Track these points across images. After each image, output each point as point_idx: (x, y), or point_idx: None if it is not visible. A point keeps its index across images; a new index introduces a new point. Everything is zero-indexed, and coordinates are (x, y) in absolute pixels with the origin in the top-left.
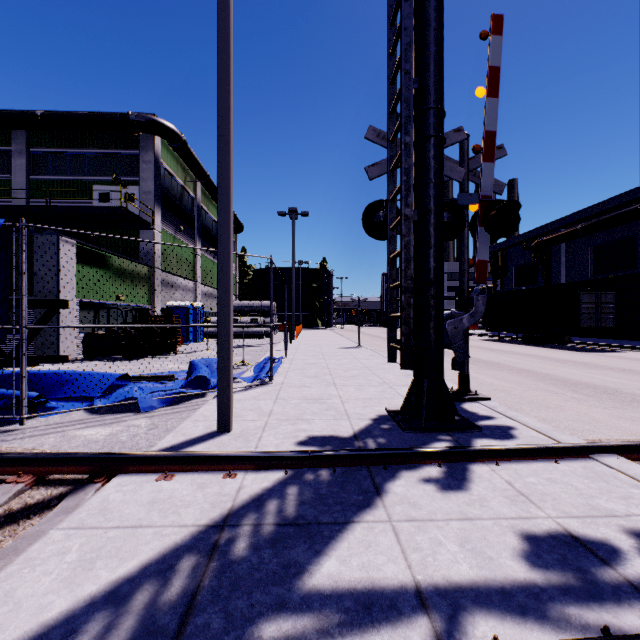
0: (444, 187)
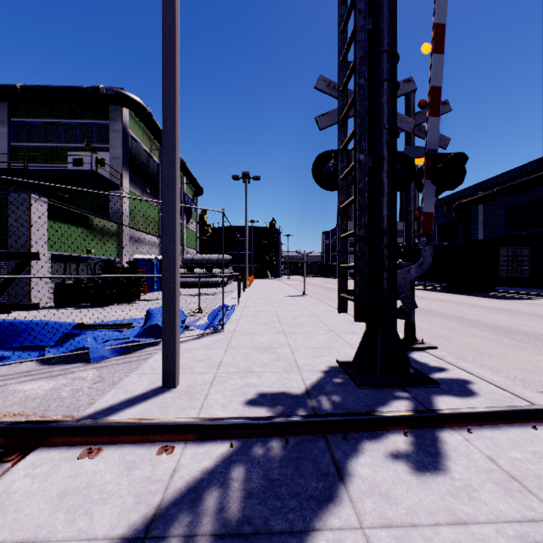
0: (397, 134)
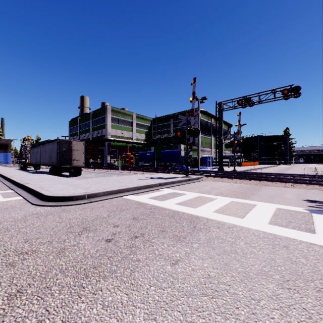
0: (222, 143)
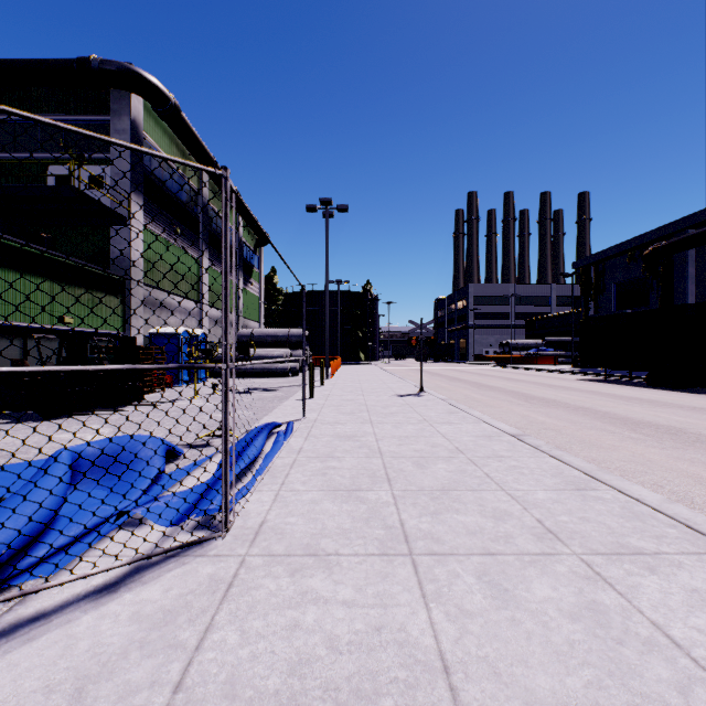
0: None
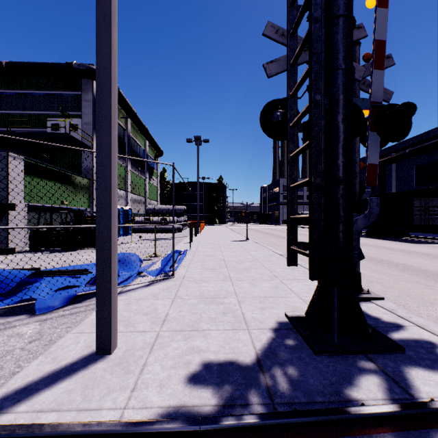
0: (353, 76)
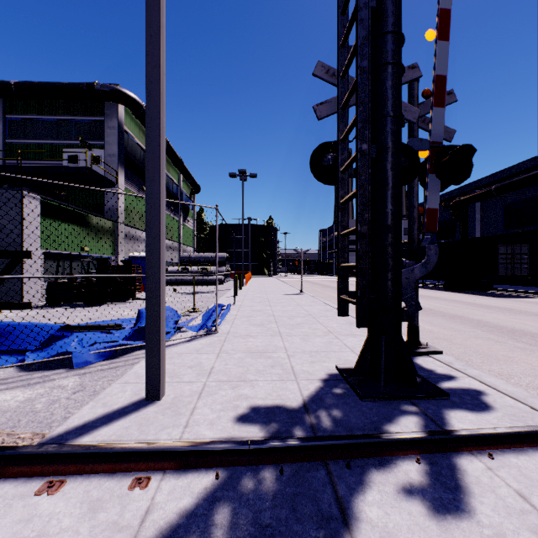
0: (402, 122)
